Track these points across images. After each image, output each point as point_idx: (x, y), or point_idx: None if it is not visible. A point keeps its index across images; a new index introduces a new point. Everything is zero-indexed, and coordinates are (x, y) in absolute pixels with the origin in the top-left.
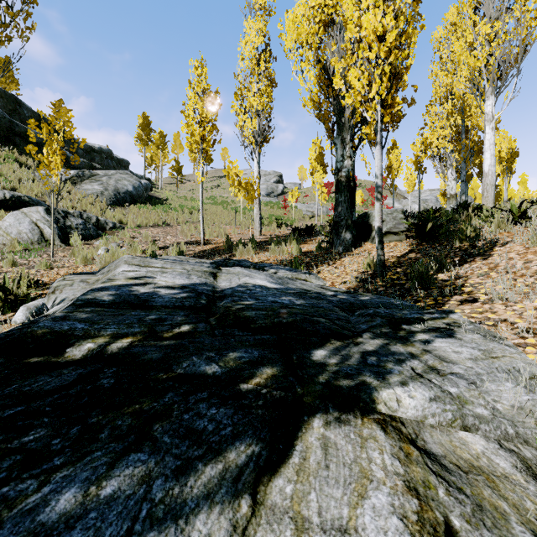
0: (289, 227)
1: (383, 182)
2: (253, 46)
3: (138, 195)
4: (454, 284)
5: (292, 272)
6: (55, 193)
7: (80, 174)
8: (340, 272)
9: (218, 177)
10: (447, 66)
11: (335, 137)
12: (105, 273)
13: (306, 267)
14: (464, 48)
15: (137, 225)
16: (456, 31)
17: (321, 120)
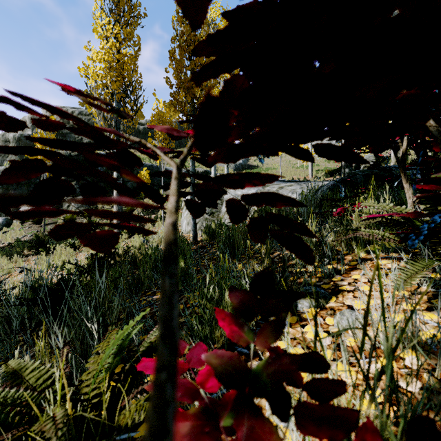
0: None
1: None
2: None
3: (244, 164)
4: None
5: None
6: None
7: None
8: None
9: None
10: None
11: None
12: None
13: None
14: None
15: None
16: None
17: None
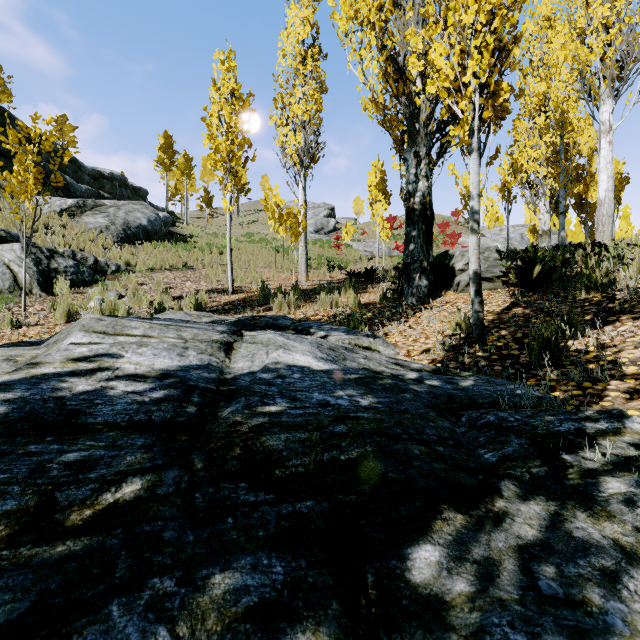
0: (343, 271)
1: (456, 216)
2: (298, 40)
3: (154, 230)
4: (600, 359)
5: (349, 335)
6: (46, 227)
7: (81, 203)
8: (417, 334)
9: (257, 210)
10: (539, 71)
11: (405, 150)
12: (50, 344)
13: (368, 326)
14: (572, 37)
15: (149, 268)
16: (550, 27)
17: (387, 127)
